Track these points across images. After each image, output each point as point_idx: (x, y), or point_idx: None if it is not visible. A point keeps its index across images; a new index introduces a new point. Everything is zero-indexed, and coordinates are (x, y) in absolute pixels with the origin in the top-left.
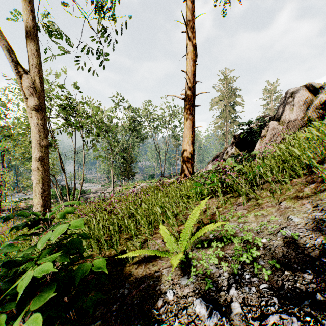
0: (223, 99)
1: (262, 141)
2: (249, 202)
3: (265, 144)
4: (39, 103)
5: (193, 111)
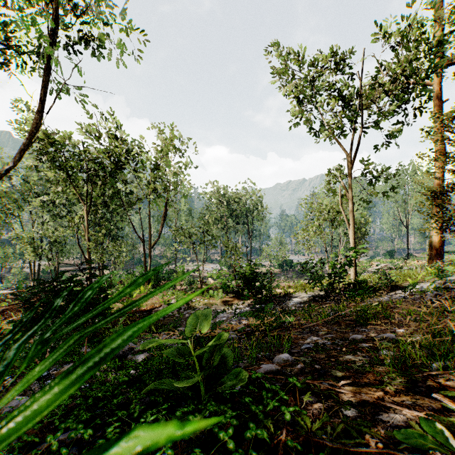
0: None
1: None
2: None
3: None
4: (354, 234)
5: None
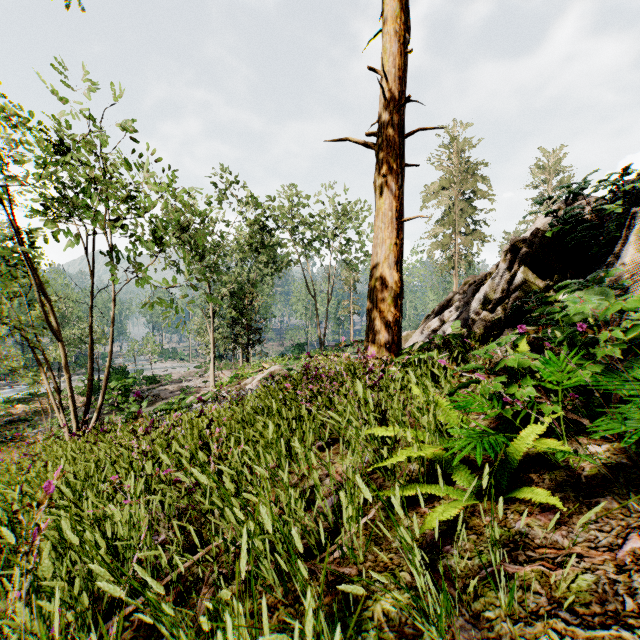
0: (449, 185)
1: None
2: None
3: None
4: None
5: (401, 177)
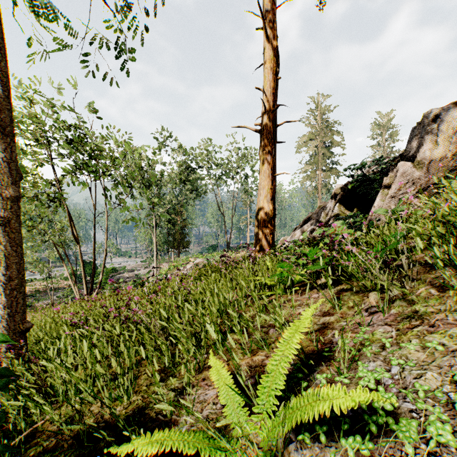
0: (315, 137)
1: (385, 194)
2: (394, 307)
3: (390, 198)
4: (1, 121)
5: (274, 150)
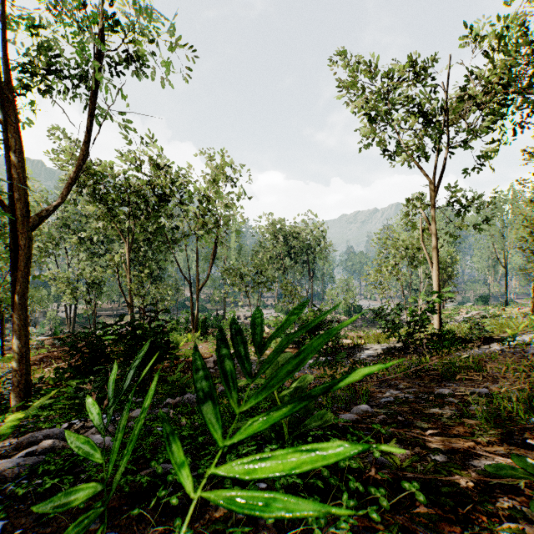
0: None
1: None
2: None
3: None
4: (438, 275)
5: None
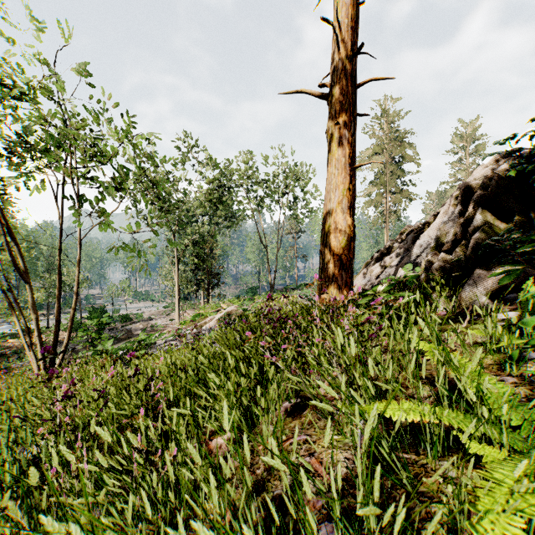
0: (381, 151)
1: None
2: None
3: None
4: None
5: (353, 126)
